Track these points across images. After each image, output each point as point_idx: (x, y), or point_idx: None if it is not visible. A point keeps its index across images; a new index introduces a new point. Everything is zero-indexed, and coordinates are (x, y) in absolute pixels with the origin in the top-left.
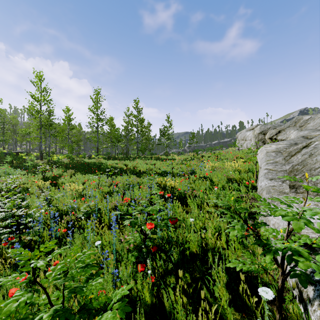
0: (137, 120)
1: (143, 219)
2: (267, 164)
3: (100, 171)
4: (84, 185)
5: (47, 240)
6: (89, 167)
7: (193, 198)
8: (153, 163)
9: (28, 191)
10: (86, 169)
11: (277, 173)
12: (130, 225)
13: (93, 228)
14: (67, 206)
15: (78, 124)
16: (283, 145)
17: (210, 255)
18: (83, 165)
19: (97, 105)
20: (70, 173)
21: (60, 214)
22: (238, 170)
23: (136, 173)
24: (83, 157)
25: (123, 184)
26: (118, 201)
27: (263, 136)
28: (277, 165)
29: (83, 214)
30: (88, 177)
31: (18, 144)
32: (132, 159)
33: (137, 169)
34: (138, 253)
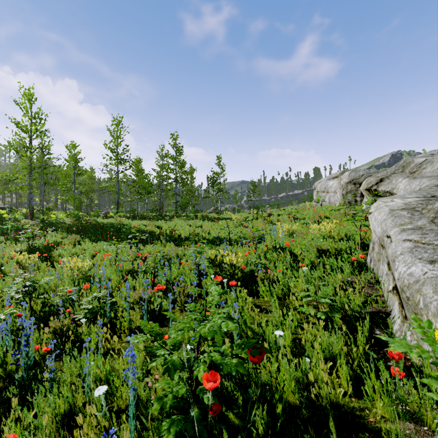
0: (175, 163)
1: (191, 339)
2: (404, 232)
3: (120, 237)
4: (93, 259)
5: (13, 369)
6: (103, 230)
7: (268, 284)
8: (199, 225)
9: (1, 270)
10: (99, 234)
11: (437, 250)
12: (165, 372)
13: (101, 340)
14: (60, 297)
15: (90, 168)
16: (415, 199)
17: (332, 424)
18: (94, 227)
19: (117, 140)
20: (74, 240)
21: (46, 314)
22: (330, 236)
23: (174, 239)
24: (96, 216)
25: (154, 260)
26: (146, 290)
27: (353, 187)
28: (426, 233)
29: (86, 314)
30: (101, 246)
31: (0, 196)
32: (169, 218)
33: (176, 234)
34: (181, 421)
